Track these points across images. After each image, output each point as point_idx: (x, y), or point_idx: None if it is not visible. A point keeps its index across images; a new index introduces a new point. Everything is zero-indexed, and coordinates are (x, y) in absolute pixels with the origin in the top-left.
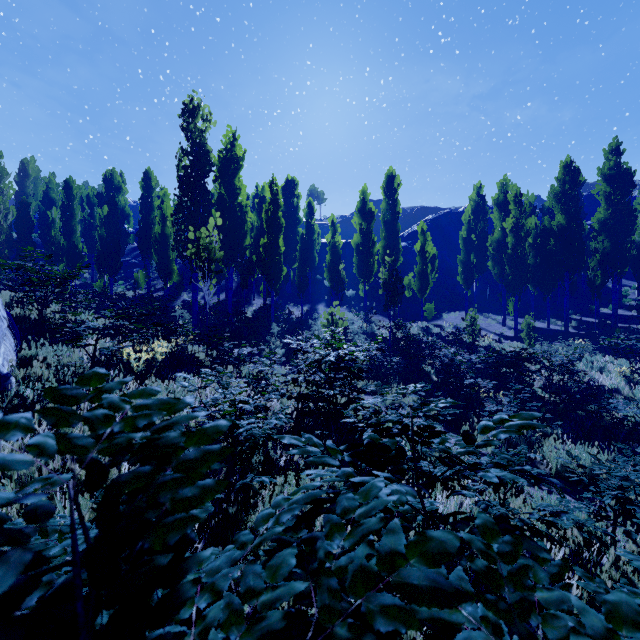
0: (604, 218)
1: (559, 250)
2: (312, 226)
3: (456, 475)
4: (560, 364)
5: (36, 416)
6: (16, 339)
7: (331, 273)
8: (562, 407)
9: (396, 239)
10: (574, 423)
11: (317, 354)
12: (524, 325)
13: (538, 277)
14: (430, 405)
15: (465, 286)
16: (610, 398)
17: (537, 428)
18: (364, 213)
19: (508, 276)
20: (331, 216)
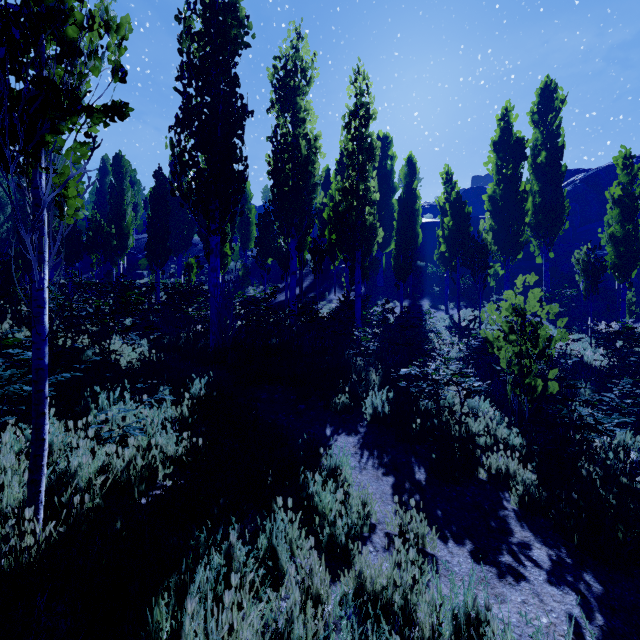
0: None
1: None
2: (413, 191)
3: None
4: None
5: None
6: None
7: (453, 246)
8: None
9: (559, 190)
10: None
11: None
12: None
13: None
14: None
15: None
16: None
17: None
18: (507, 148)
19: None
20: (444, 168)
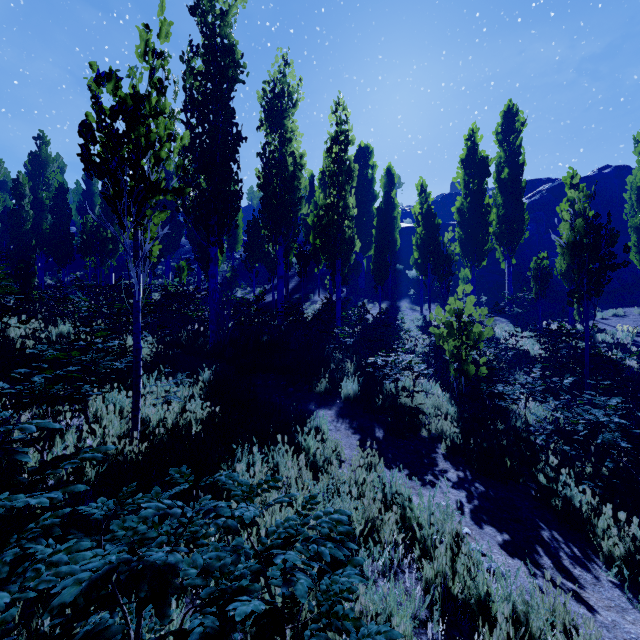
0: None
1: None
2: (392, 200)
3: None
4: None
5: None
6: None
7: (424, 253)
8: None
9: (519, 203)
10: None
11: None
12: None
13: None
14: None
15: None
16: None
17: None
18: (473, 165)
19: None
20: (419, 180)
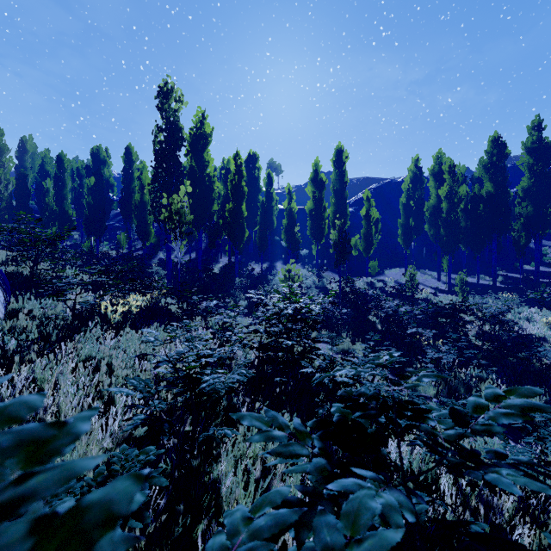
0: (527, 186)
1: (488, 214)
2: (271, 194)
3: (457, 475)
4: (492, 315)
5: (15, 366)
6: (6, 293)
7: (288, 235)
8: (494, 354)
9: (344, 205)
10: (506, 368)
11: (276, 307)
12: (458, 280)
13: (469, 238)
14: (412, 378)
15: (404, 246)
16: (538, 346)
17: (546, 411)
18: (316, 182)
19: (443, 237)
20: (287, 185)
